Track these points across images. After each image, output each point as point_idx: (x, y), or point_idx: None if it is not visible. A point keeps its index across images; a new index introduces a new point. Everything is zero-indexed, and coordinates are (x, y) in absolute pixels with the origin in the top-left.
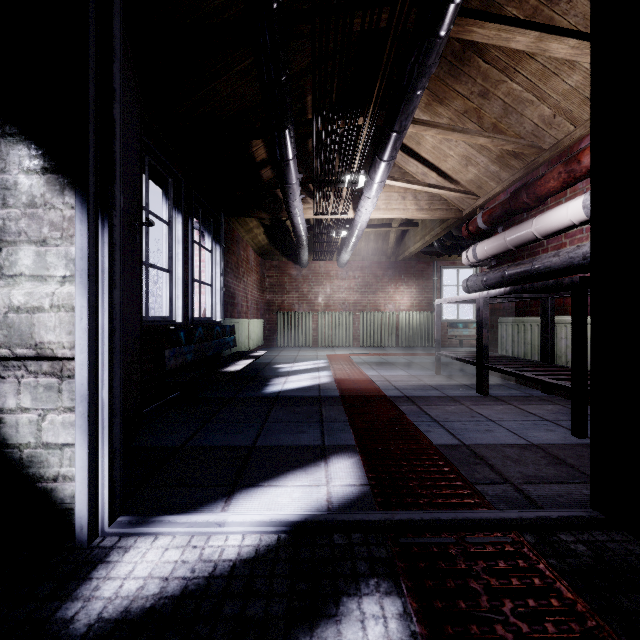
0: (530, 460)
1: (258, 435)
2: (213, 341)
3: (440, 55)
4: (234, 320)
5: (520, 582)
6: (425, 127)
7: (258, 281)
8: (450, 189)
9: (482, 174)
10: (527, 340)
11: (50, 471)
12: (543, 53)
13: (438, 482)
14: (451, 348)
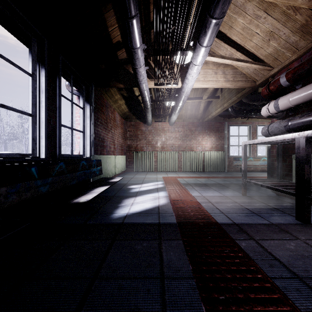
0: None
1: None
2: (78, 172)
3: None
4: (103, 156)
5: None
6: None
7: (122, 133)
8: (252, 62)
9: (281, 46)
10: None
11: None
12: None
13: None
14: (236, 172)
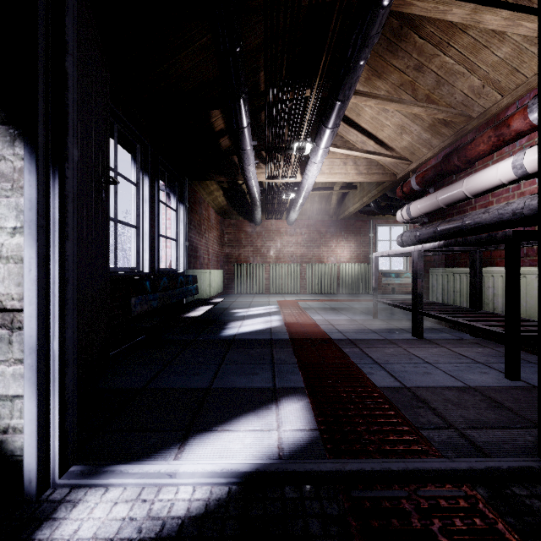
0: (470, 403)
1: (214, 377)
2: (177, 289)
3: (382, 26)
4: (196, 271)
5: None
6: (366, 98)
7: (218, 237)
8: (386, 155)
9: (415, 141)
10: (456, 289)
11: (0, 423)
12: (477, 25)
13: (385, 427)
14: (385, 295)
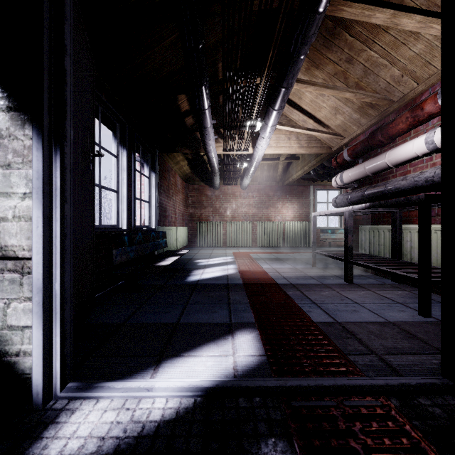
0: (389, 335)
1: (181, 314)
2: (150, 243)
3: (318, 28)
4: (166, 227)
5: (391, 442)
6: (306, 85)
7: (183, 199)
8: (323, 132)
9: (347, 120)
10: (381, 242)
11: (13, 348)
12: (396, 27)
13: (319, 353)
14: (323, 248)
